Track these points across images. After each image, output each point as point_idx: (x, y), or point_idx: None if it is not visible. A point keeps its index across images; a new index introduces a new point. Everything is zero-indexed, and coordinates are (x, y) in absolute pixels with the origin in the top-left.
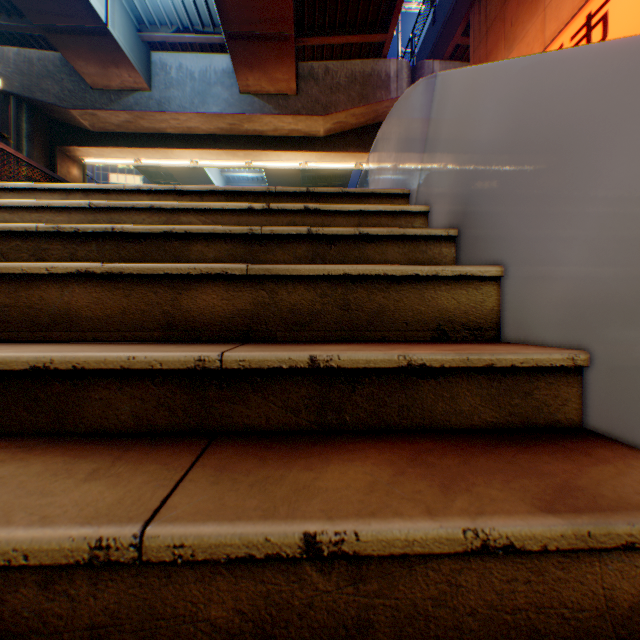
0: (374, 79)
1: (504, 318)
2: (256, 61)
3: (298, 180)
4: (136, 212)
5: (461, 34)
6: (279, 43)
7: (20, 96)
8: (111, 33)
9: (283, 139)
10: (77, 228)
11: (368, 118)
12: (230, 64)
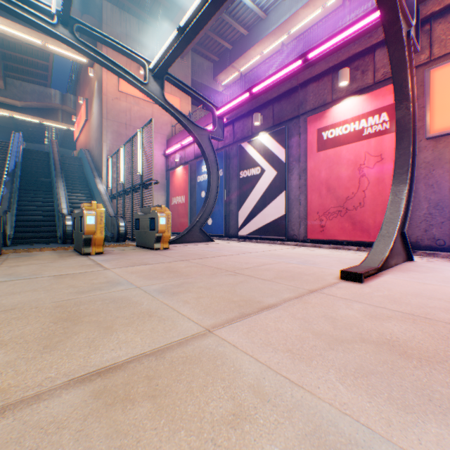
0: (45, 94)
1: None
2: None
3: (11, 117)
4: None
5: None
6: None
7: None
8: None
9: None
10: None
11: (44, 106)
12: None
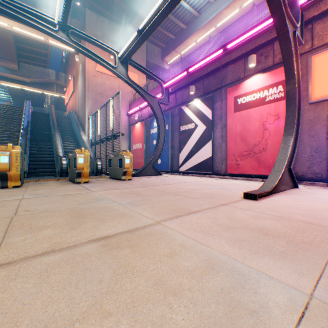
0: (45, 73)
1: None
2: (5, 62)
3: (22, 89)
4: (0, 106)
5: None
6: (13, 61)
7: None
8: None
9: (15, 80)
10: None
11: (45, 81)
12: None
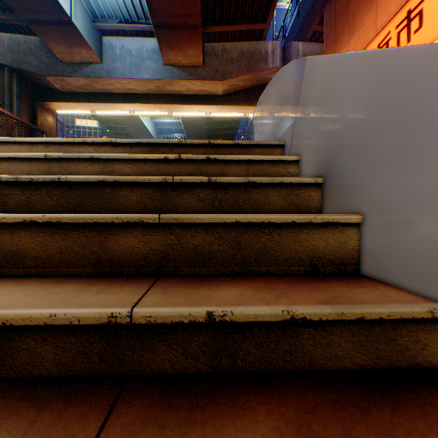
0: (257, 55)
1: (363, 256)
2: (175, 43)
3: (204, 124)
4: (80, 161)
5: (317, 24)
6: (191, 30)
7: (12, 67)
8: (74, 24)
9: (194, 96)
10: (31, 178)
11: (253, 82)
12: (157, 45)
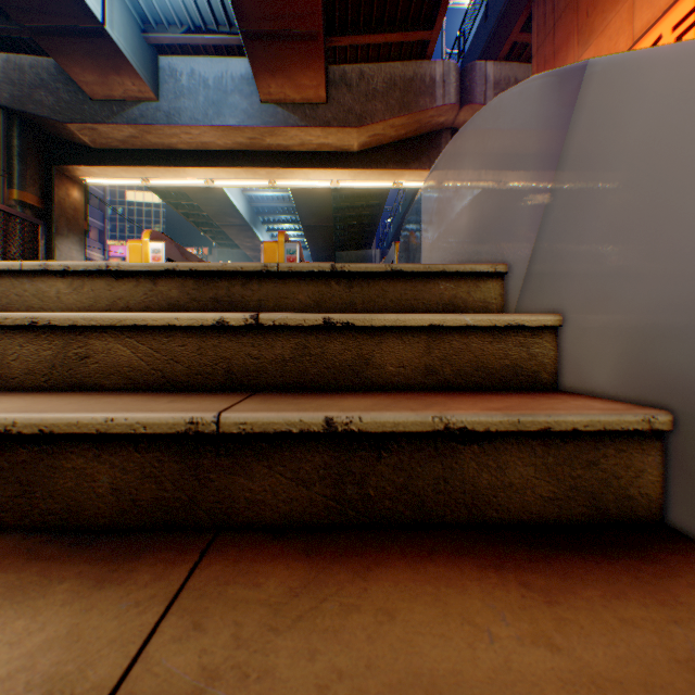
0: (417, 84)
1: None
2: (279, 65)
3: (329, 200)
4: (6, 331)
5: (520, 30)
6: (305, 43)
7: (10, 109)
8: (109, 34)
9: (311, 155)
10: None
11: (409, 129)
12: (249, 69)
